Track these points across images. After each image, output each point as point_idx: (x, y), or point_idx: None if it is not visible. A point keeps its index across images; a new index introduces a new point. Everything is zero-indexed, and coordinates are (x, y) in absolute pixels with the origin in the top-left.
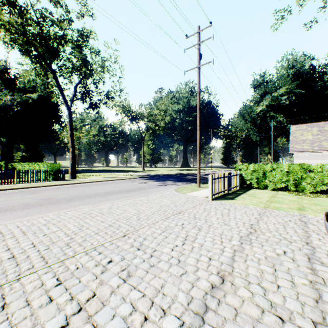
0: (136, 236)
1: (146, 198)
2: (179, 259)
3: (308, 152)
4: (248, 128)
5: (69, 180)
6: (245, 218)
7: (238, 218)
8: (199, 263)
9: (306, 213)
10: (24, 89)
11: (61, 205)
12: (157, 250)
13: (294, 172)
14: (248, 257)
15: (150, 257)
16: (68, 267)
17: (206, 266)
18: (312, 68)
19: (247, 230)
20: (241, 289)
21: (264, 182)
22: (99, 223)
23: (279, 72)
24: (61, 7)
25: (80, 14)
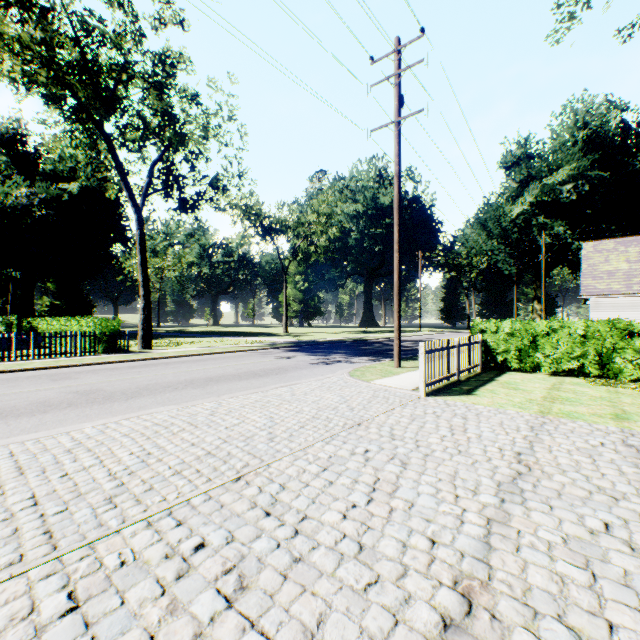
0: (263, 479)
1: (289, 391)
2: (360, 541)
3: (620, 297)
4: (495, 250)
5: (139, 352)
6: (501, 437)
7: (486, 438)
8: (408, 553)
9: (634, 428)
10: (53, 174)
11: (113, 405)
12: (310, 518)
13: (599, 337)
14: (523, 539)
15: (294, 534)
16: (101, 560)
17: (426, 562)
18: (624, 128)
19: (511, 467)
20: (517, 633)
21: (534, 358)
22: (185, 447)
23: (556, 137)
24: (122, 8)
25: (159, 20)
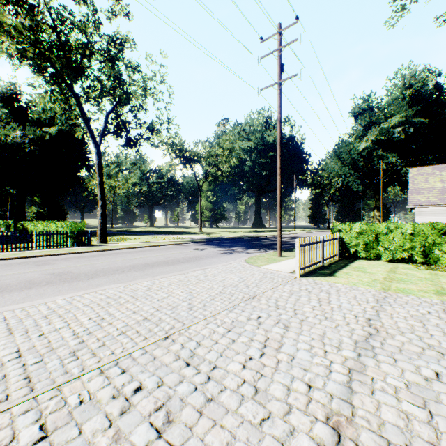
0: (184, 338)
1: (203, 273)
2: (255, 385)
3: (436, 207)
4: (347, 174)
5: (98, 245)
6: (356, 307)
7: (344, 308)
8: (291, 395)
9: None
10: (39, 121)
11: (78, 283)
12: (218, 367)
13: (423, 235)
14: (376, 384)
15: (207, 380)
16: (65, 399)
17: (305, 402)
18: (438, 88)
19: (364, 329)
20: None
21: (376, 250)
22: (129, 314)
23: (390, 94)
24: (85, 4)
25: (111, 12)
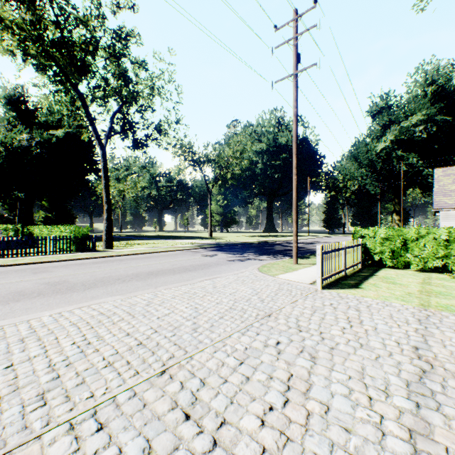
0: (185, 373)
1: (211, 284)
2: None
3: None
4: (363, 176)
5: (102, 251)
6: (395, 330)
7: (381, 331)
8: None
9: None
10: (46, 124)
11: (72, 295)
12: (228, 424)
13: None
14: None
15: (212, 447)
16: None
17: None
18: None
19: (414, 363)
20: None
21: (405, 258)
22: (121, 337)
23: (410, 91)
24: None
25: (115, 4)
